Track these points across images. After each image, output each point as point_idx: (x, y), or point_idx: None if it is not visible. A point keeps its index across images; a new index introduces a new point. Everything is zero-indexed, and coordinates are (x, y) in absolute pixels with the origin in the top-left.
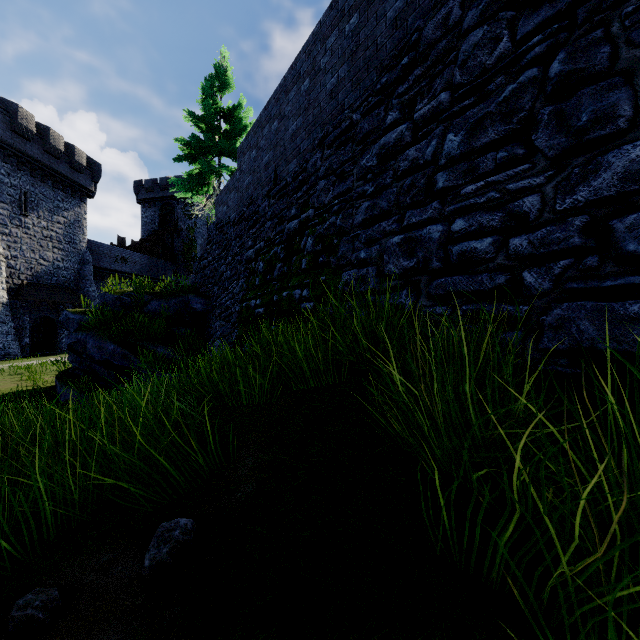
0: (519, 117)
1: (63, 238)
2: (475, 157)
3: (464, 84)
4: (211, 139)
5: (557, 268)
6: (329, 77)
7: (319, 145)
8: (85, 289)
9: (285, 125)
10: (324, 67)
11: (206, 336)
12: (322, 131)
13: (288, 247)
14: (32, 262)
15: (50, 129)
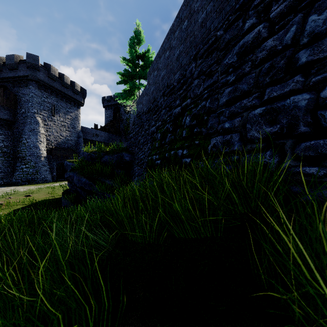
0: None
1: (70, 126)
2: None
3: None
4: (135, 70)
5: None
6: (200, 14)
7: (193, 59)
8: (79, 149)
9: (173, 52)
10: (197, 9)
11: (131, 174)
12: (195, 50)
13: (174, 124)
14: (57, 137)
15: (64, 75)
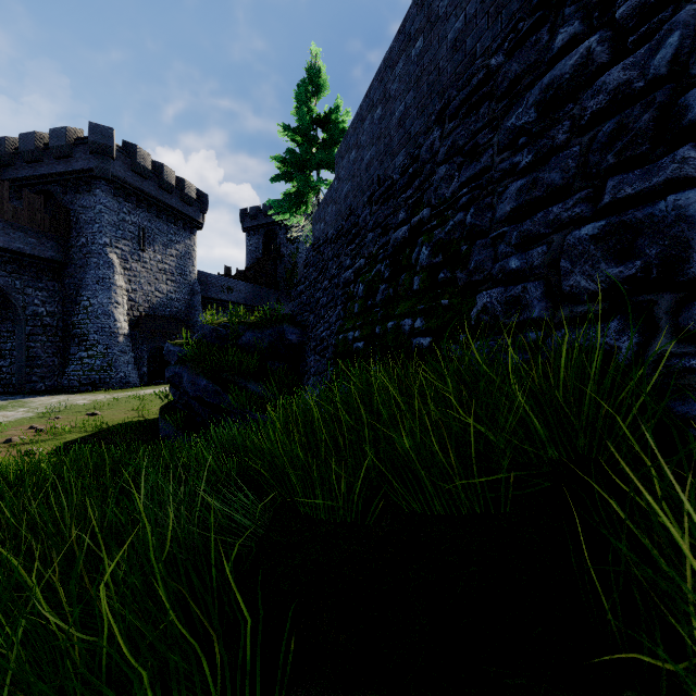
0: None
1: (175, 270)
2: None
3: None
4: (309, 151)
5: None
6: (451, 23)
7: (437, 121)
8: (194, 319)
9: (390, 109)
10: (444, 12)
11: (301, 371)
12: (441, 101)
13: (394, 263)
14: (149, 295)
15: (164, 165)
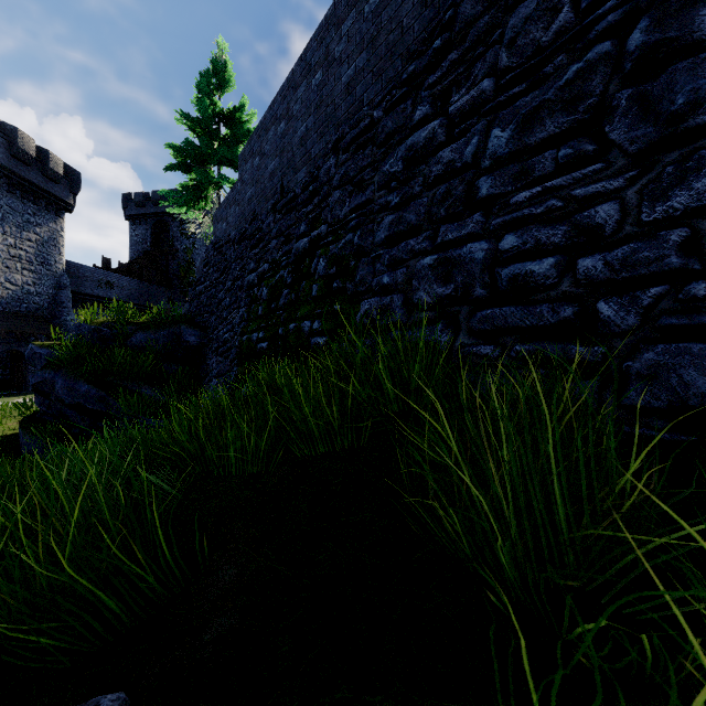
0: (587, 104)
1: (35, 258)
2: (528, 157)
3: (512, 68)
4: (209, 145)
5: (646, 298)
6: (345, 68)
7: (333, 149)
8: (62, 318)
9: (293, 127)
10: (339, 56)
11: (201, 374)
12: (337, 133)
13: (296, 270)
14: None
15: (18, 130)
